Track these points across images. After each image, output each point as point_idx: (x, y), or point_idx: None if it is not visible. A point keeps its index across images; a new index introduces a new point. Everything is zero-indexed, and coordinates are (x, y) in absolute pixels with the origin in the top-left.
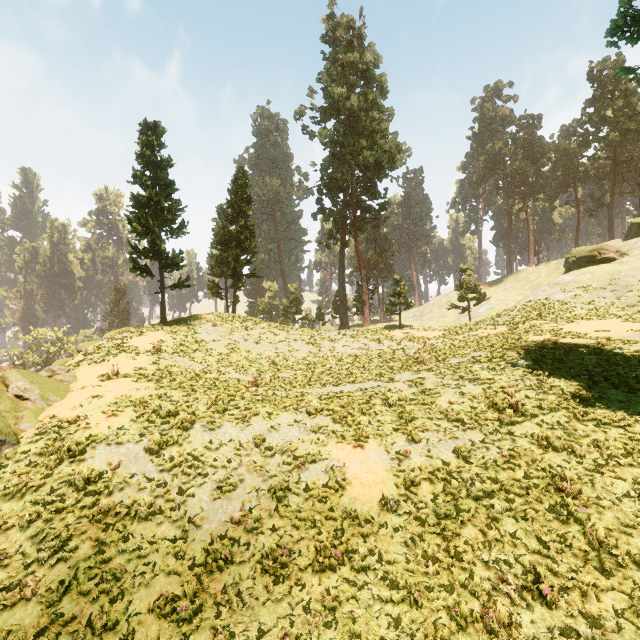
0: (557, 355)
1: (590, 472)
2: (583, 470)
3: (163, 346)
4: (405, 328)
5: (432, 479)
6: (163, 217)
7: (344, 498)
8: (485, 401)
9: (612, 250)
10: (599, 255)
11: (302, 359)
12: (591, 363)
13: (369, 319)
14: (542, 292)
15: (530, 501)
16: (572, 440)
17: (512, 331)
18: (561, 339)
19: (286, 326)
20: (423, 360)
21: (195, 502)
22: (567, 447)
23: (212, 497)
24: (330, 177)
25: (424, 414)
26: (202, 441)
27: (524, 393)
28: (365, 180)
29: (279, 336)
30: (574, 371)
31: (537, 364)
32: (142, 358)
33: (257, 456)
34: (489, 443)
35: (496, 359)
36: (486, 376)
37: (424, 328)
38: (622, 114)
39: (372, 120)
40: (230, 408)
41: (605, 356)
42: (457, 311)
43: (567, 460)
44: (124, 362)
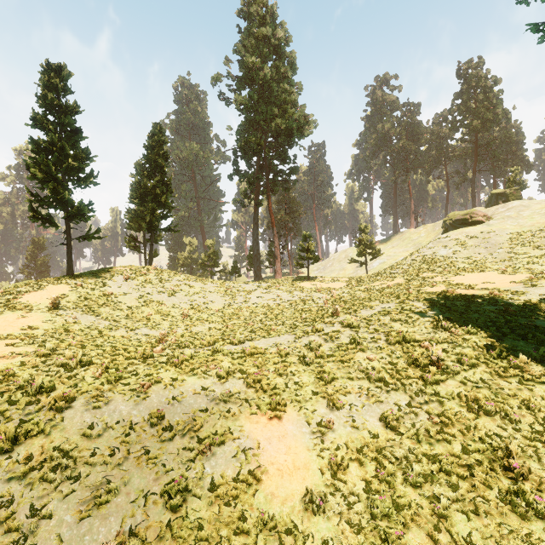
0: (460, 306)
1: (531, 442)
2: (523, 439)
3: (64, 301)
4: (313, 280)
5: (361, 459)
6: (68, 164)
7: (259, 495)
8: (404, 357)
9: (481, 214)
10: (470, 218)
11: (217, 311)
12: (492, 313)
13: (280, 272)
14: (428, 248)
15: (476, 485)
16: (501, 401)
17: (409, 282)
18: (456, 290)
19: (202, 278)
20: (335, 312)
21: (51, 527)
22: (499, 410)
23: (78, 516)
24: (245, 140)
25: (343, 373)
26: (80, 425)
27: (440, 347)
28: (277, 146)
29: (195, 288)
30: (481, 322)
31: (445, 315)
32: (35, 315)
33: (151, 441)
34: (416, 407)
35: (406, 311)
36: (400, 329)
37: (329, 280)
38: (483, 106)
39: (283, 91)
40: (125, 376)
41: (501, 306)
42: (354, 265)
43: (503, 427)
44: (11, 320)
